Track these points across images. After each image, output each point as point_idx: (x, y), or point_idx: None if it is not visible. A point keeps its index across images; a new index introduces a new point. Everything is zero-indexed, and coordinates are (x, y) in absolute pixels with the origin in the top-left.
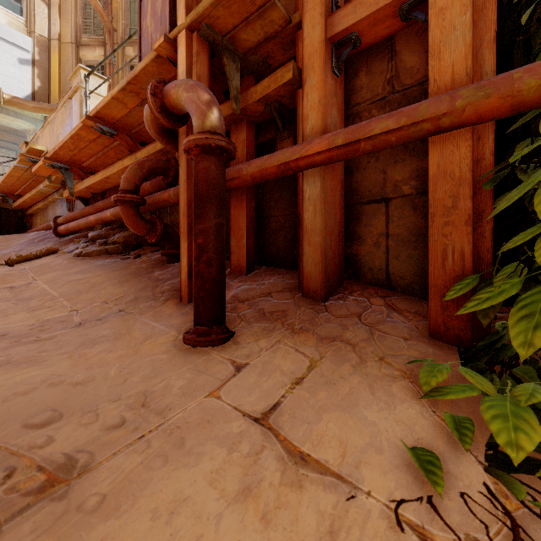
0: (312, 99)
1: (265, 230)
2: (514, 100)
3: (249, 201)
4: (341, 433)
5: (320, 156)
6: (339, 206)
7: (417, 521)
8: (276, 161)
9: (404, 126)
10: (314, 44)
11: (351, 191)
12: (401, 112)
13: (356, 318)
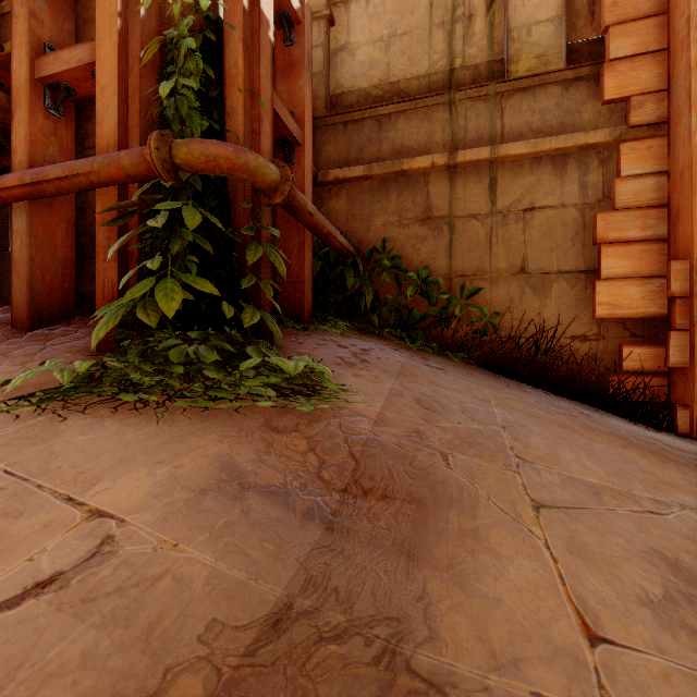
0: (20, 134)
1: (10, 265)
2: (124, 171)
3: None
4: None
5: (17, 191)
6: (64, 243)
7: None
8: None
9: (68, 176)
10: (22, 80)
11: (85, 230)
12: (67, 164)
13: (45, 342)
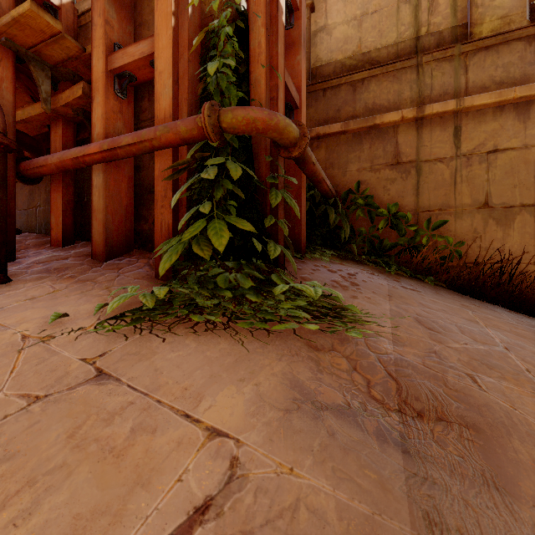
0: (98, 113)
1: (85, 211)
2: (180, 136)
3: (67, 186)
4: (30, 314)
5: (97, 156)
6: (126, 194)
7: (29, 334)
8: (70, 156)
9: (136, 142)
10: (99, 73)
11: (140, 184)
12: (135, 133)
13: (117, 270)
